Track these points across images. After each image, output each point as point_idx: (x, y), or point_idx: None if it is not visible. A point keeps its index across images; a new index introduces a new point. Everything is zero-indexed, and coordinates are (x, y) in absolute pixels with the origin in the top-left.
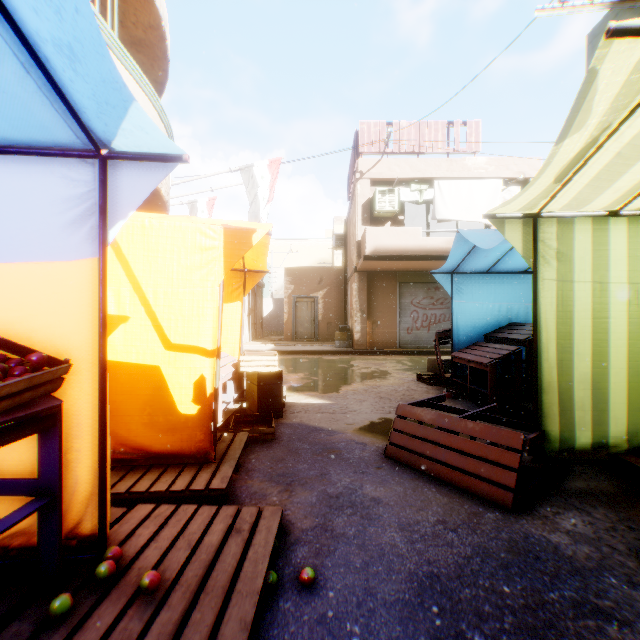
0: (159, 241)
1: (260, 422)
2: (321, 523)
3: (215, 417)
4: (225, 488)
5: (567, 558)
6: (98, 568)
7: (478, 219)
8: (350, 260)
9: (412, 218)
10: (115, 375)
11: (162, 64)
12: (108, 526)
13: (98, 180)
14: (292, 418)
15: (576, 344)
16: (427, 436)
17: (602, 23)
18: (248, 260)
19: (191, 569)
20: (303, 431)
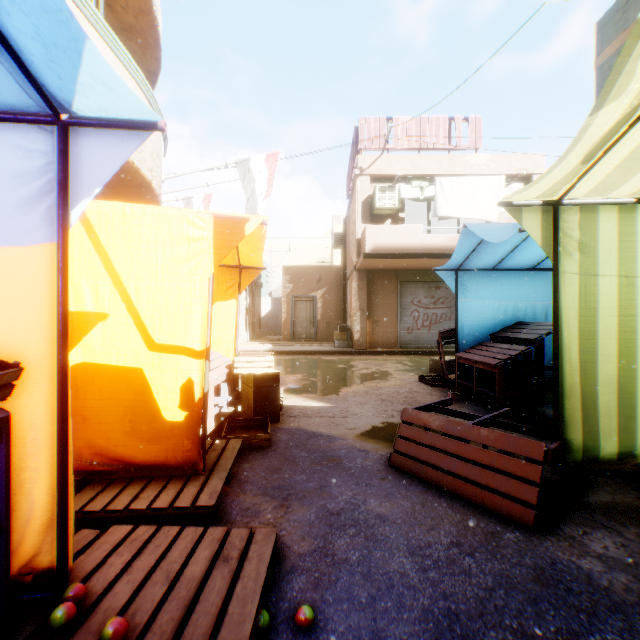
0: (142, 231)
1: (255, 427)
2: (320, 546)
3: (204, 424)
4: (213, 505)
5: (603, 590)
6: (53, 613)
7: (480, 216)
8: (349, 259)
9: (412, 216)
10: (93, 378)
11: (154, 52)
12: (71, 557)
13: (58, 151)
14: (289, 422)
15: (600, 344)
16: (436, 444)
17: (612, 11)
18: (243, 256)
19: (167, 610)
20: (301, 437)
